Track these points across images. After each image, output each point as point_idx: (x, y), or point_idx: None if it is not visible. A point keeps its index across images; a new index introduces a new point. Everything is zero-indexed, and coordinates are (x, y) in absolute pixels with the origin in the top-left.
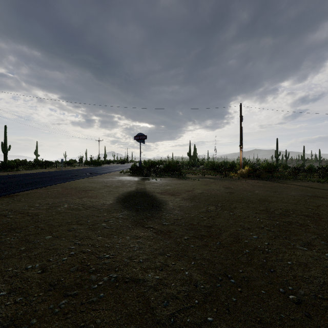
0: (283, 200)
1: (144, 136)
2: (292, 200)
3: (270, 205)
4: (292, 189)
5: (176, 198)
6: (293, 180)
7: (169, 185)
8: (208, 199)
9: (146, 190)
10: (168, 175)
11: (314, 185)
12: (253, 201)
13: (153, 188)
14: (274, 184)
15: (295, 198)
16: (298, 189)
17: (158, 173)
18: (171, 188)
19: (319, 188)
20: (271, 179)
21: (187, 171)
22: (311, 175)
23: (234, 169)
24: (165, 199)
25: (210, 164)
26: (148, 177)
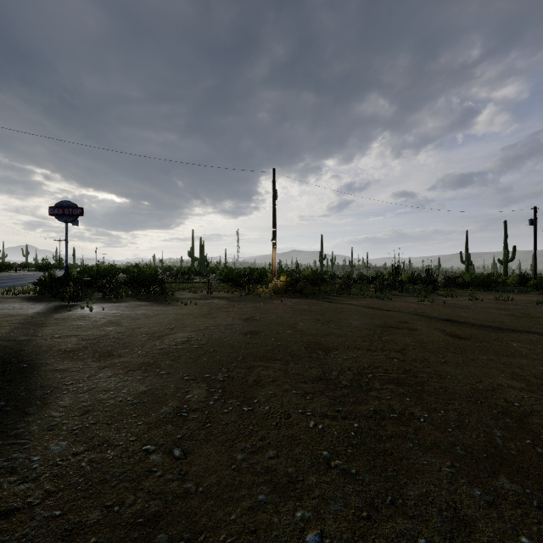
0: (347, 341)
1: (77, 208)
2: (360, 339)
3: (329, 359)
4: (351, 313)
5: (104, 368)
6: (346, 296)
7: (117, 322)
8: (198, 360)
9: (26, 348)
10: (133, 294)
11: (375, 303)
12: (297, 351)
13: (59, 337)
14: (324, 305)
15: (364, 333)
16: (359, 314)
17: (111, 293)
18: (116, 331)
19: (382, 308)
20: (319, 295)
21: (181, 286)
22: (367, 288)
23: (265, 280)
24: (62, 377)
25: (226, 272)
26: (77, 302)
